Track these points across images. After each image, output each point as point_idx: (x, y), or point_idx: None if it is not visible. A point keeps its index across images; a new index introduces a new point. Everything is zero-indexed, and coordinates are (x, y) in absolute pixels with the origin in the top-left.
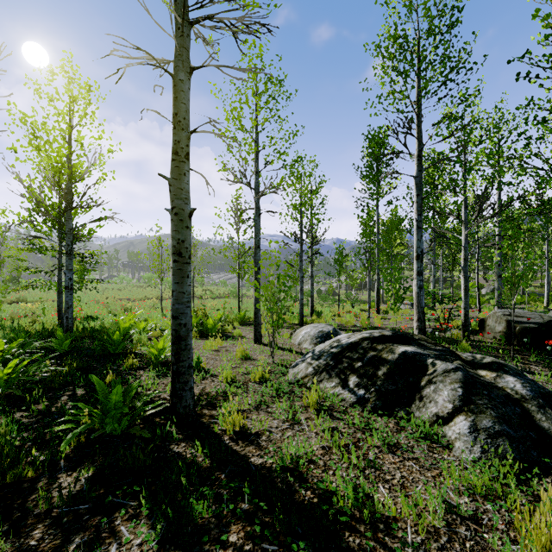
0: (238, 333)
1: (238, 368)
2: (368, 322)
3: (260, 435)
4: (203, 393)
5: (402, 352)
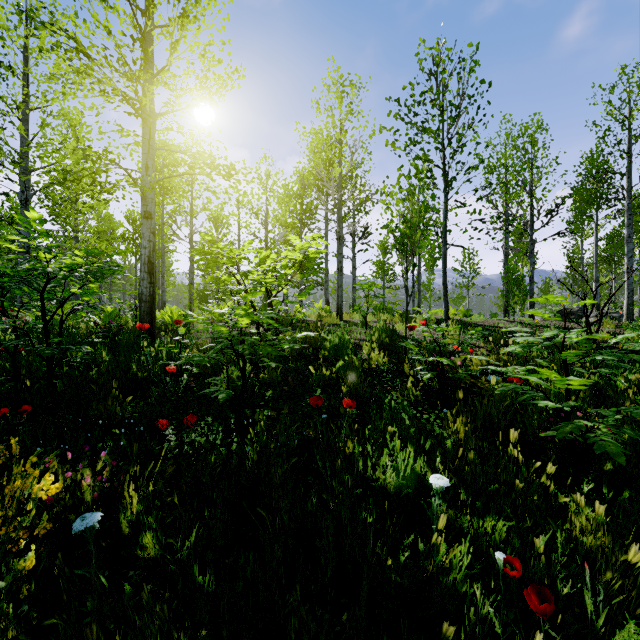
0: None
1: None
2: None
3: None
4: None
5: (578, 309)
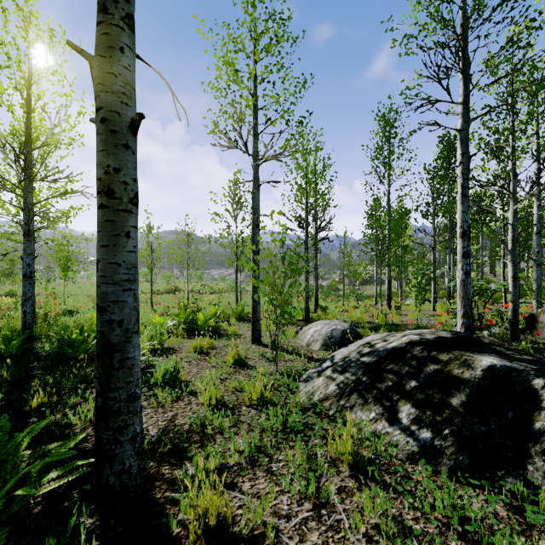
0: (233, 331)
1: (228, 382)
2: (385, 318)
3: (255, 541)
4: (171, 427)
5: (488, 367)
